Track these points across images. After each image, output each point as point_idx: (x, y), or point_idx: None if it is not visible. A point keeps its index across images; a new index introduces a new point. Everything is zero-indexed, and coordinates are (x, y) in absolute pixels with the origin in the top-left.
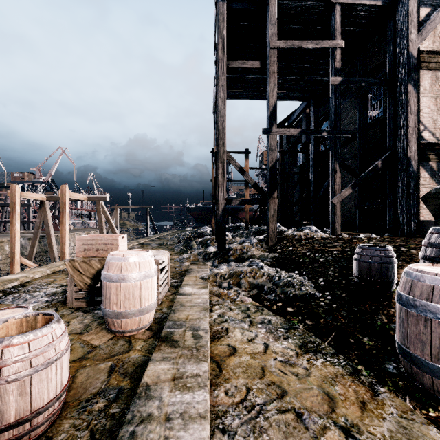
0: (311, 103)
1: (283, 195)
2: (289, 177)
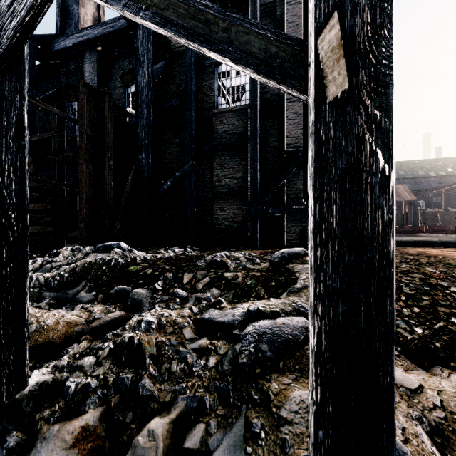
0: (140, 31)
1: (91, 180)
2: (105, 146)
